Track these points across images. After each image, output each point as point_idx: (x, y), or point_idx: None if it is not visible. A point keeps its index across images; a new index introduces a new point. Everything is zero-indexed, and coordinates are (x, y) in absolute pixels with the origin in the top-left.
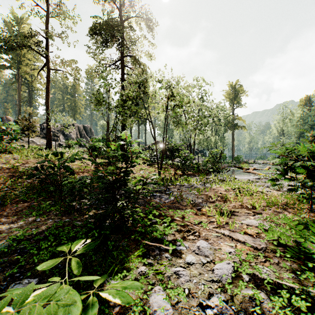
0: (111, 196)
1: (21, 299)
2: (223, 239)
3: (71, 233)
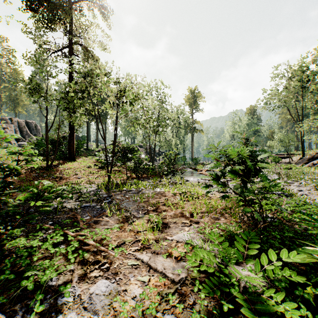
0: None
1: None
2: (138, 270)
3: None
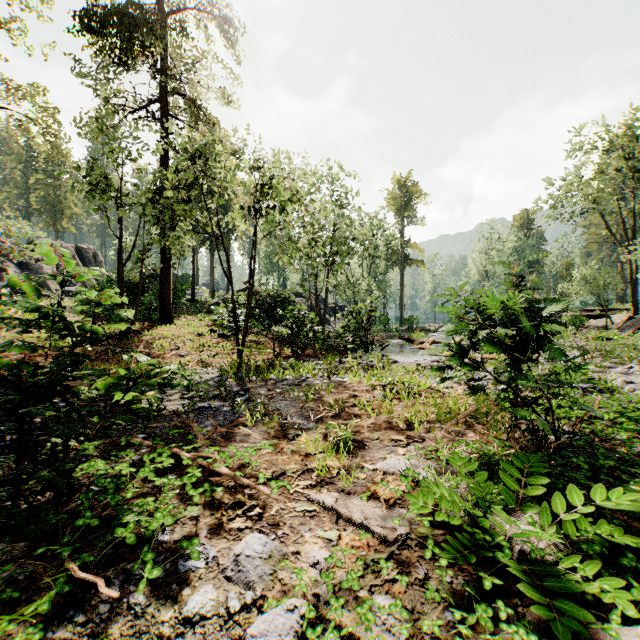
0: None
1: None
2: (317, 521)
3: None
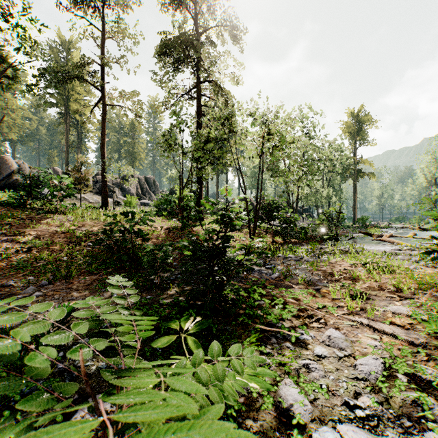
0: (206, 268)
1: (215, 353)
2: (361, 330)
3: (163, 311)
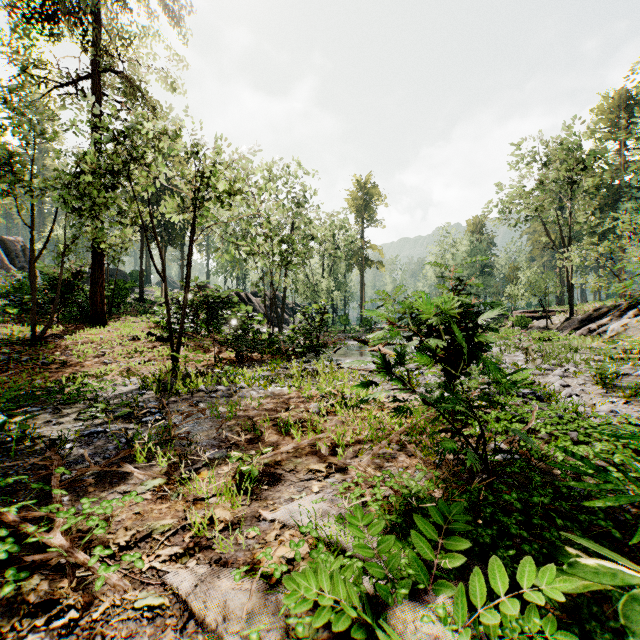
0: None
1: None
2: (156, 626)
3: None
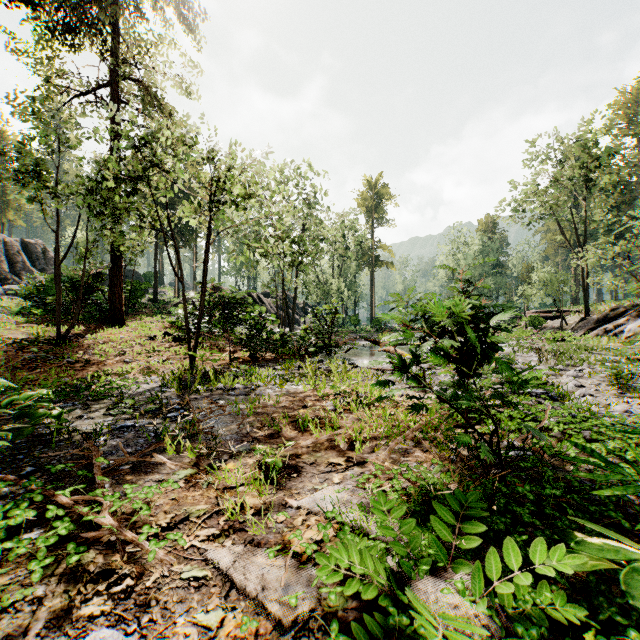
0: None
1: None
2: (203, 594)
3: None
